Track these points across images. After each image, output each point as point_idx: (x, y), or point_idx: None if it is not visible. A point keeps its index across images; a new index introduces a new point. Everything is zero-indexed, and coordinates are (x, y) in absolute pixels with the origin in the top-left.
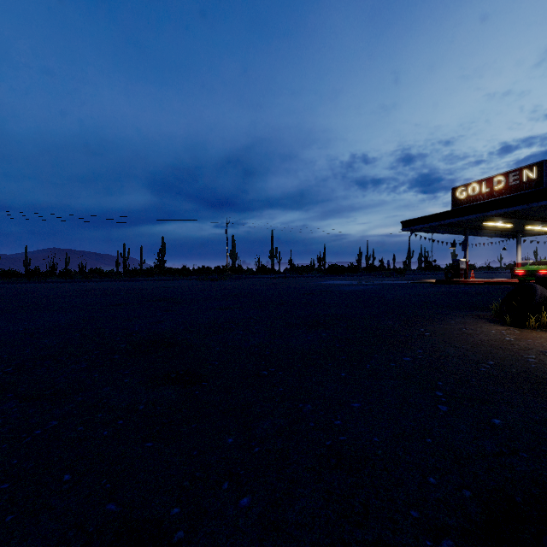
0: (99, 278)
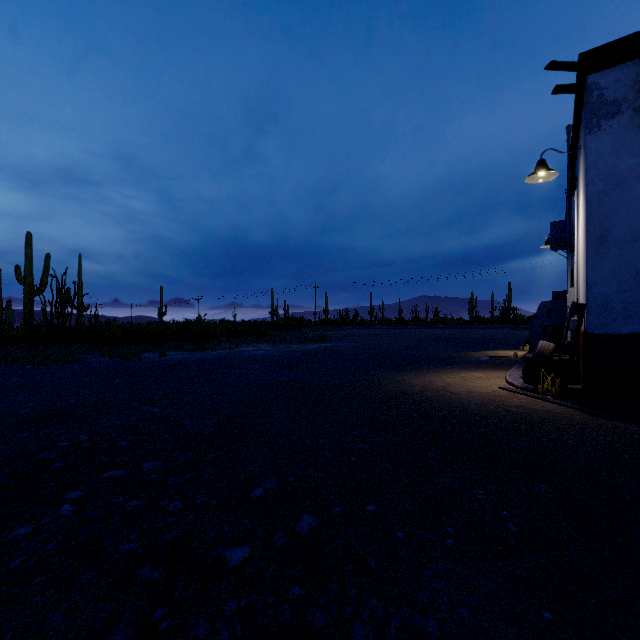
0: (439, 326)
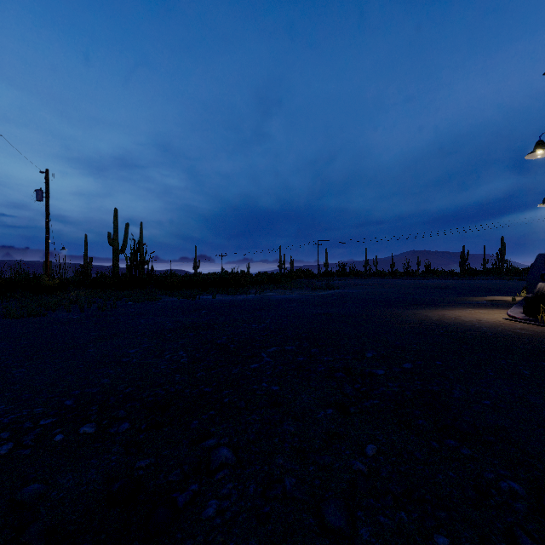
0: (432, 277)
